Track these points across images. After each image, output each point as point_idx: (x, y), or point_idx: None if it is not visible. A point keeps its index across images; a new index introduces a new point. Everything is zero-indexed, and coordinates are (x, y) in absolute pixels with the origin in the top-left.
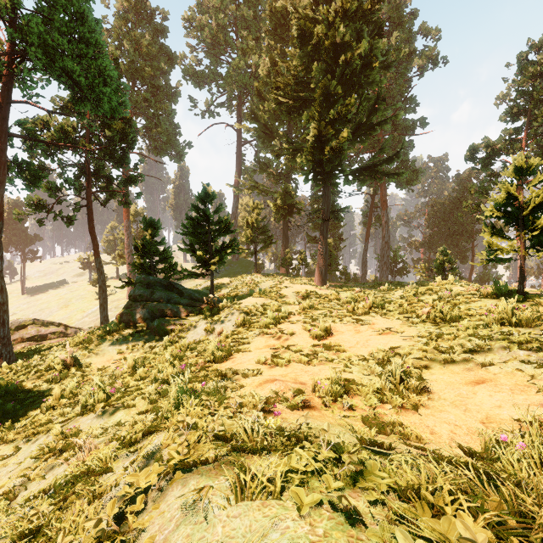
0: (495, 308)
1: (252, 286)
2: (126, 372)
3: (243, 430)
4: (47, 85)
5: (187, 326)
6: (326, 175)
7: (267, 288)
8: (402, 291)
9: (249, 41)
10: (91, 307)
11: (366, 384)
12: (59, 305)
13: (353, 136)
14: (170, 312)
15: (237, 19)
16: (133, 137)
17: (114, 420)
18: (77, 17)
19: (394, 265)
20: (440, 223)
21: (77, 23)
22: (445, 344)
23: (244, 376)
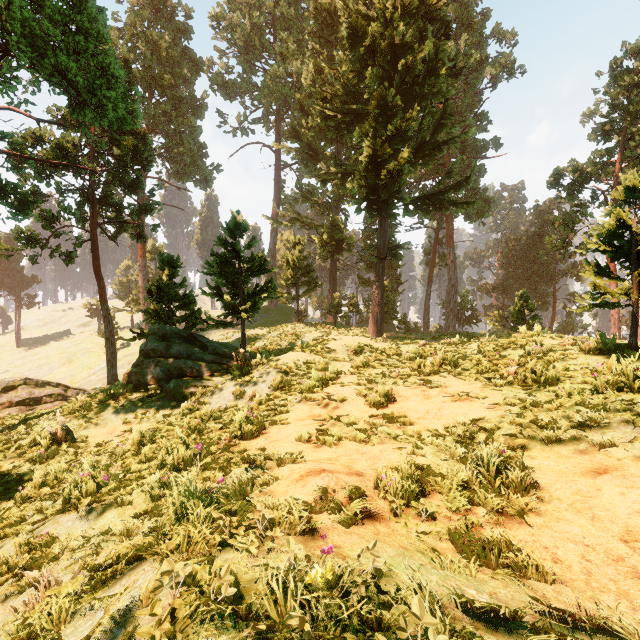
0: (603, 367)
1: (293, 338)
2: (130, 450)
3: (268, 594)
4: (38, 89)
5: (211, 388)
6: (382, 204)
7: (311, 341)
8: (477, 344)
9: (289, 44)
10: (99, 363)
11: (446, 476)
12: (61, 361)
13: (414, 157)
14: (190, 371)
15: (276, 19)
16: (148, 157)
17: (103, 523)
18: (74, 2)
19: (461, 313)
20: (516, 263)
21: (74, 9)
22: (545, 417)
23: (280, 463)
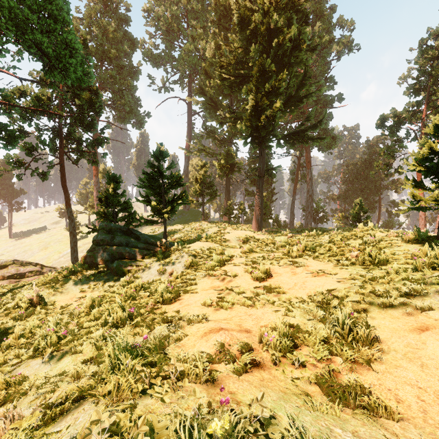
0: (419, 252)
1: (200, 231)
2: (83, 312)
3: None
4: (22, 58)
5: (142, 267)
6: (261, 139)
7: (213, 234)
8: (328, 236)
9: (197, 29)
10: (66, 249)
11: (311, 332)
12: (40, 248)
13: (284, 106)
14: (127, 255)
15: (188, 11)
16: (100, 106)
17: (60, 367)
18: None
19: (316, 214)
20: (353, 180)
21: (46, 1)
22: (380, 288)
23: (189, 323)
